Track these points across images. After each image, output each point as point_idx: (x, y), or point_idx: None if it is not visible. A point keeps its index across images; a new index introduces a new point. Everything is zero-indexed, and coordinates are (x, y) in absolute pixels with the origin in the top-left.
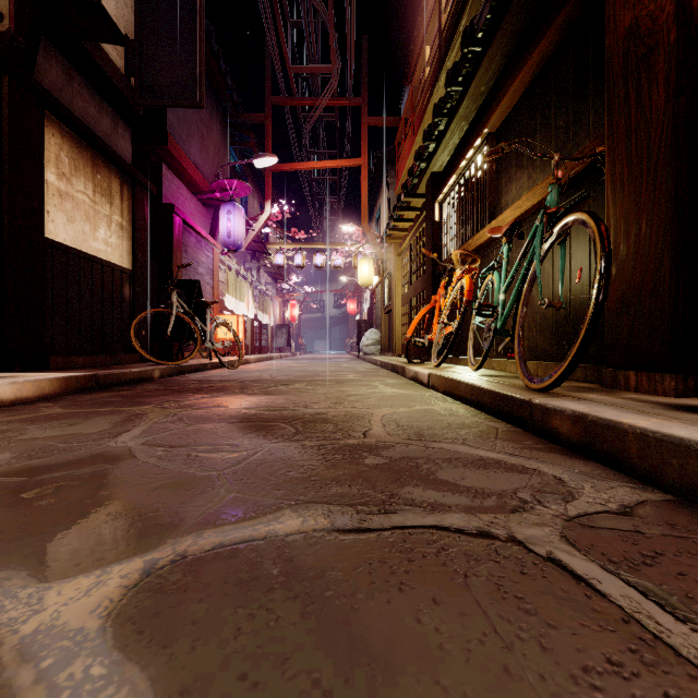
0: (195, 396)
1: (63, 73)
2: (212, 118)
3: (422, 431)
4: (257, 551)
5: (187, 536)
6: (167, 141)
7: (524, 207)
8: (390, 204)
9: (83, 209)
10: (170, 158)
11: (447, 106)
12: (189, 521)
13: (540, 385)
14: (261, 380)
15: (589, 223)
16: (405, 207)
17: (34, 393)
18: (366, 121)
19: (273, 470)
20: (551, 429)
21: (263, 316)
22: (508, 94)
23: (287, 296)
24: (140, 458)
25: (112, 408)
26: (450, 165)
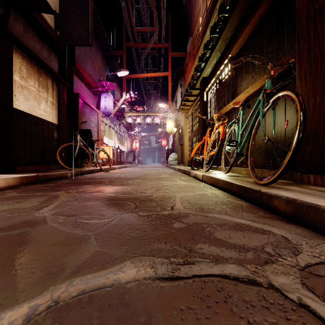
0: (86, 186)
1: (23, 28)
2: (97, 52)
3: (202, 206)
4: (106, 297)
5: (62, 283)
6: (75, 62)
7: (250, 92)
8: (182, 94)
9: (33, 94)
10: (77, 71)
11: (211, 44)
12: (66, 271)
13: (264, 182)
14: (120, 177)
15: (292, 95)
16: (189, 95)
17: (4, 185)
18: (171, 54)
19: (121, 232)
20: (273, 206)
21: (122, 147)
22: (242, 36)
23: (133, 137)
24: (48, 223)
25: (43, 193)
26: (212, 73)
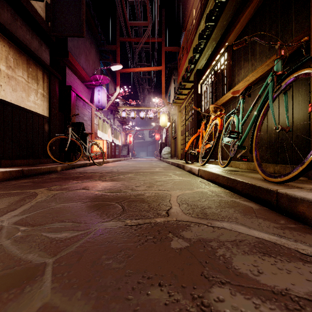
0: (73, 182)
1: (11, 16)
2: (91, 46)
3: (205, 210)
4: None
5: None
6: (68, 55)
7: (250, 80)
8: (175, 88)
9: (21, 85)
10: (70, 64)
11: (206, 33)
12: None
13: (277, 179)
14: (111, 171)
15: None
16: (183, 88)
17: None
18: (164, 49)
19: (96, 257)
20: (297, 212)
21: (116, 141)
22: (240, 21)
23: (127, 131)
24: None
25: (20, 190)
26: (206, 65)
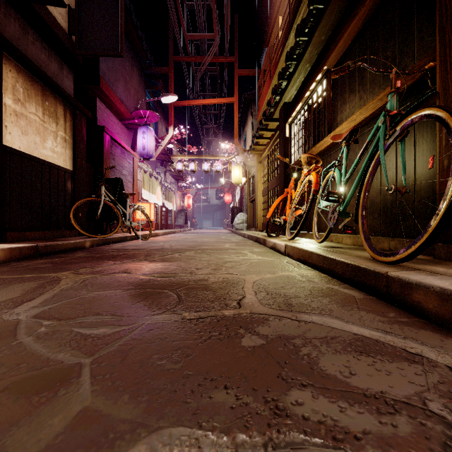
0: (108, 263)
1: (20, 28)
2: (132, 69)
3: (290, 299)
4: None
5: None
6: (100, 82)
7: (357, 120)
8: (254, 129)
9: (34, 126)
10: (102, 95)
11: (296, 52)
12: None
13: (389, 258)
14: (162, 248)
15: (441, 114)
16: (264, 129)
17: None
18: (238, 72)
19: (145, 357)
20: (412, 302)
21: (168, 204)
22: (344, 37)
23: (185, 191)
24: (17, 337)
25: (37, 274)
26: (297, 96)
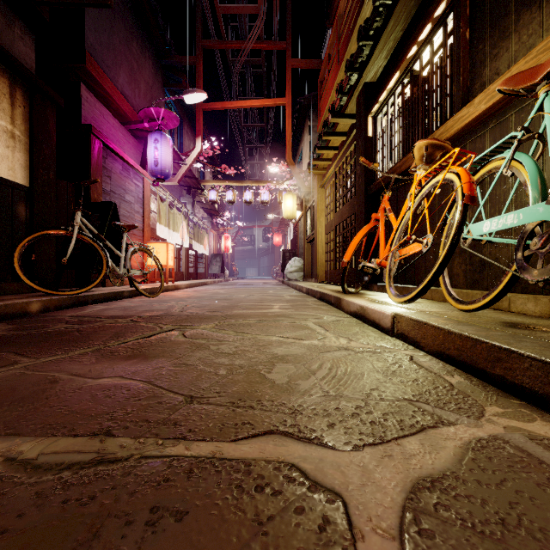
0: None
1: None
2: (143, 55)
3: None
4: None
5: None
6: (85, 59)
7: None
8: (312, 145)
9: None
10: (92, 81)
11: None
12: None
13: None
14: (163, 315)
15: None
16: (331, 132)
17: None
18: (291, 63)
19: None
20: None
21: (198, 246)
22: None
23: (221, 229)
24: None
25: None
26: (389, 68)
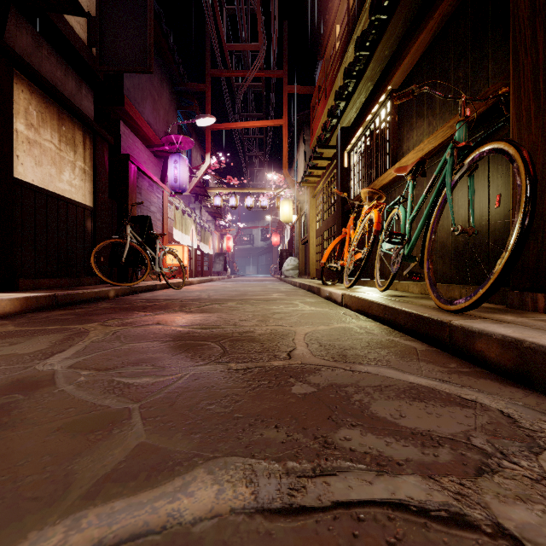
0: (139, 314)
1: (33, 40)
2: (162, 86)
3: (345, 351)
4: None
5: (59, 523)
6: (124, 102)
7: (425, 149)
8: (306, 157)
9: (50, 155)
10: (127, 117)
11: (356, 69)
12: (72, 492)
13: (455, 307)
14: (199, 298)
15: (508, 149)
16: (319, 157)
17: None
18: (287, 89)
19: (193, 402)
20: (475, 351)
21: (204, 247)
22: (411, 53)
23: (224, 230)
24: (58, 385)
25: (60, 326)
26: (357, 120)
